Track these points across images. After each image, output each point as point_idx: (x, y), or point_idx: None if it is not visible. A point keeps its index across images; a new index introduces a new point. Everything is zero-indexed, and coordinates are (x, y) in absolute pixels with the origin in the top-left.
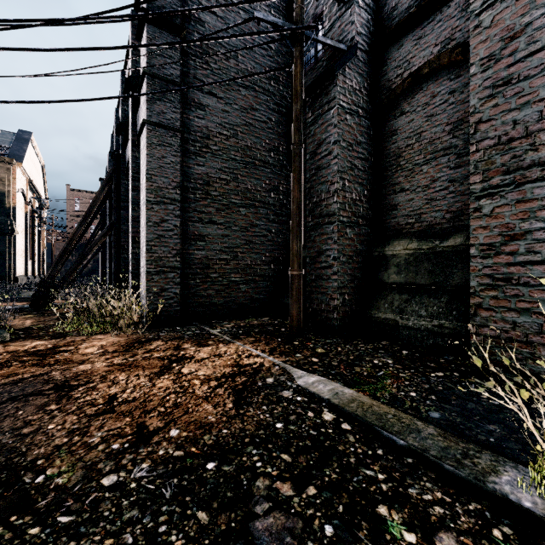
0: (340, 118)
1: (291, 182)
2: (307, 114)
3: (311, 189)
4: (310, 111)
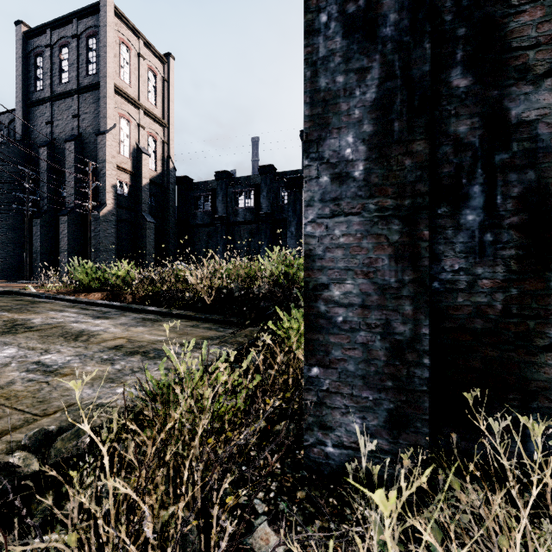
0: (41, 228)
1: (25, 243)
2: (33, 223)
3: (34, 243)
4: (34, 223)
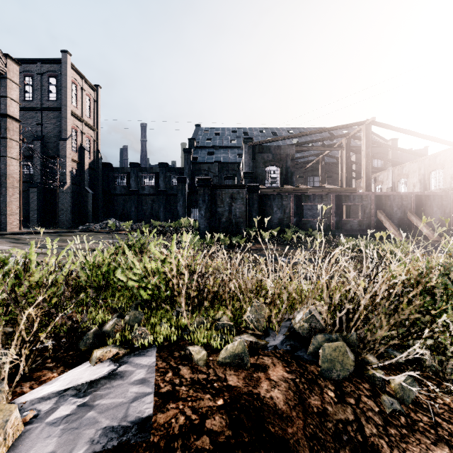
0: None
1: None
2: None
3: None
4: None
